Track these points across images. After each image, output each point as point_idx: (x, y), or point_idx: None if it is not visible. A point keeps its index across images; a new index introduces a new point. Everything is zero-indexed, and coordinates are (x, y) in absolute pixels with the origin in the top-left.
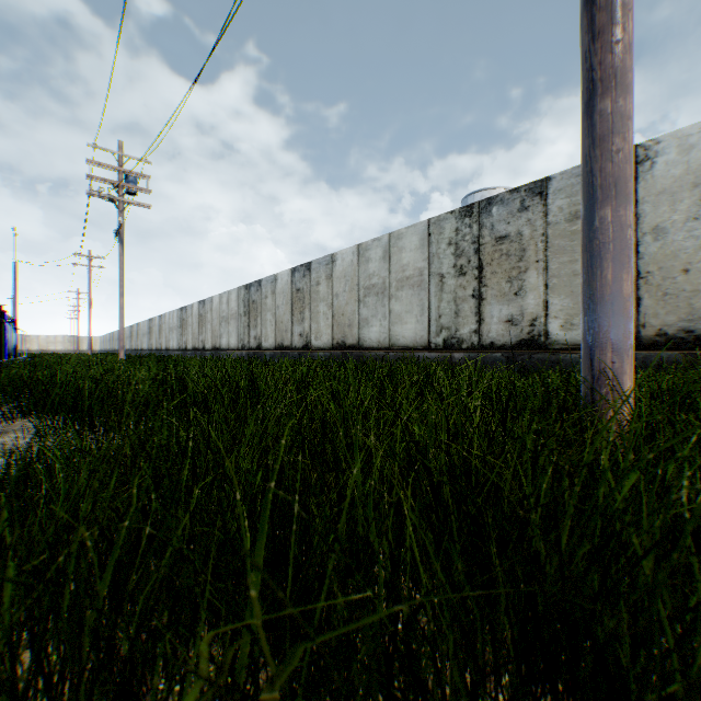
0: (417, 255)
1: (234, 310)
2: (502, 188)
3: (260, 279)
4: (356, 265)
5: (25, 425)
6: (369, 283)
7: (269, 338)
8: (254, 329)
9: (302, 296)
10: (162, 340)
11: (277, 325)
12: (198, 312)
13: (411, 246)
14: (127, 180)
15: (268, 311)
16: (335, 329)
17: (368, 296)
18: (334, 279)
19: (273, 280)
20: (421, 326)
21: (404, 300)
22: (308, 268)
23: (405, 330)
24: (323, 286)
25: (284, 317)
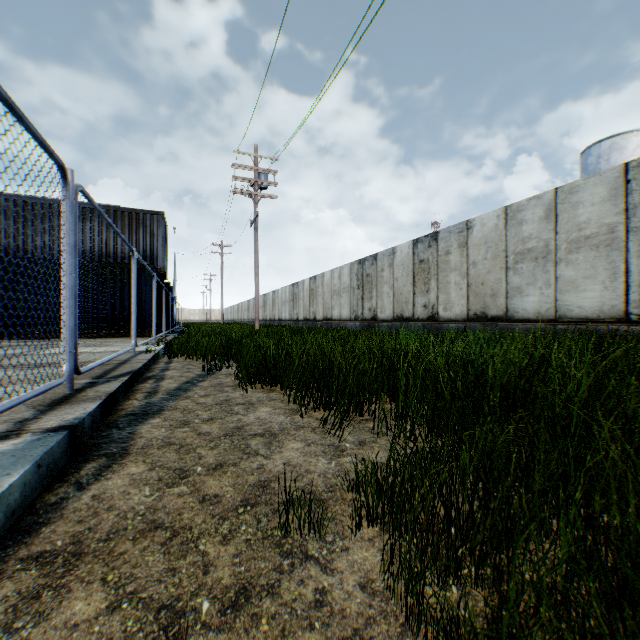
0: (604, 209)
1: (347, 284)
2: (639, 131)
3: (375, 254)
4: (502, 229)
5: (257, 396)
6: (522, 247)
7: (386, 310)
8: (368, 301)
9: (427, 267)
10: (275, 311)
11: (395, 297)
12: (309, 287)
13: (592, 200)
14: (260, 177)
15: (385, 284)
16: (471, 299)
17: (520, 262)
18: (470, 247)
19: (390, 254)
20: (610, 294)
21: (580, 264)
22: (434, 238)
23: (582, 299)
24: (455, 255)
25: (403, 288)
